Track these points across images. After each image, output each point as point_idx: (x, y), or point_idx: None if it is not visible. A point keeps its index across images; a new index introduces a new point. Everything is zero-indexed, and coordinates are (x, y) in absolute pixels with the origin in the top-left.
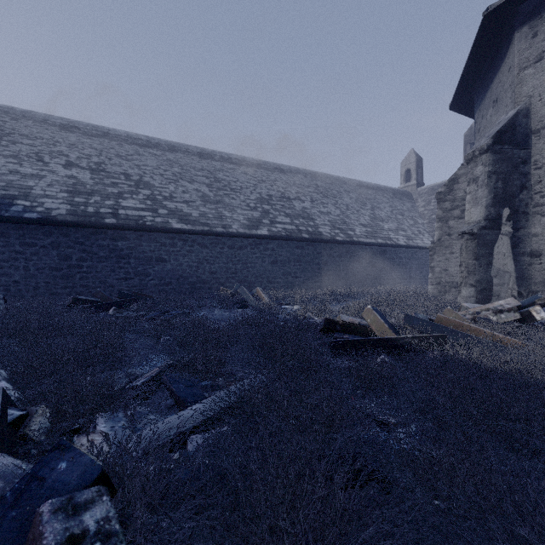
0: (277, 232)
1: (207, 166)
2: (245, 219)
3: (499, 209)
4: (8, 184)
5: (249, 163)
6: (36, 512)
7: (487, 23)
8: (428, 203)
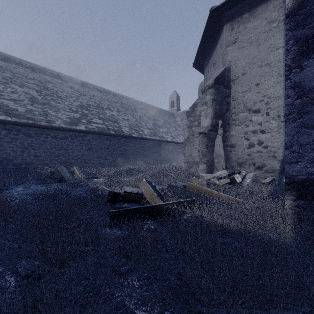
0: (92, 129)
1: (38, 77)
2: (67, 118)
3: (217, 120)
4: None
5: (75, 81)
6: None
7: (211, 17)
8: (182, 119)
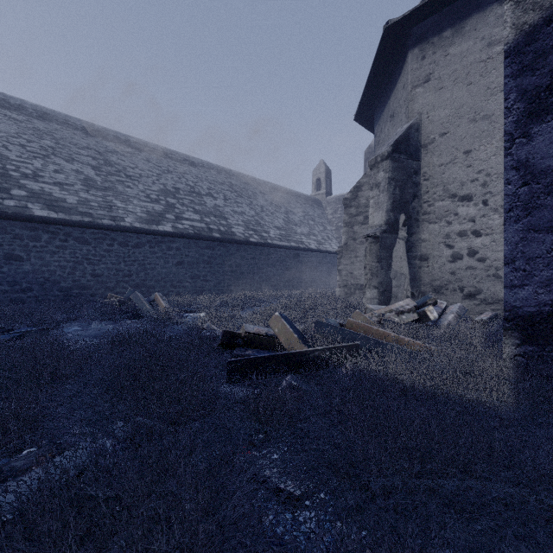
0: (183, 230)
1: (95, 145)
2: (143, 212)
3: (397, 215)
4: None
5: (153, 149)
6: None
7: (387, 38)
8: (336, 211)
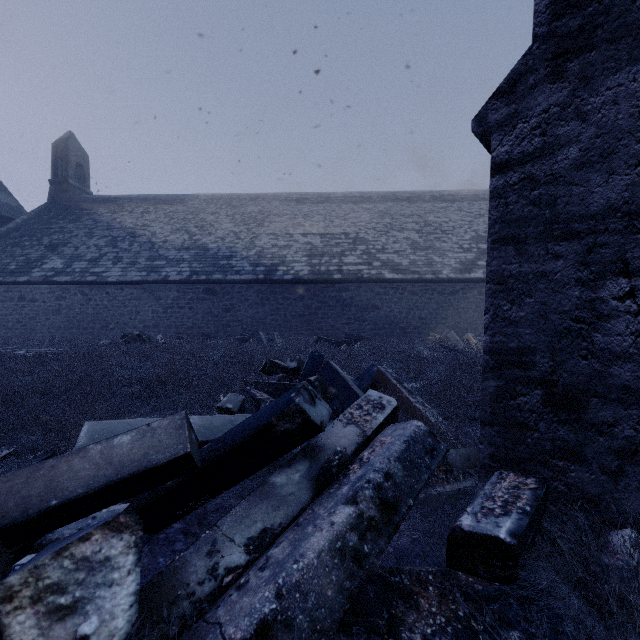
0: None
1: (416, 210)
2: (457, 263)
3: None
4: (273, 255)
5: (465, 196)
6: (377, 367)
7: None
8: None
